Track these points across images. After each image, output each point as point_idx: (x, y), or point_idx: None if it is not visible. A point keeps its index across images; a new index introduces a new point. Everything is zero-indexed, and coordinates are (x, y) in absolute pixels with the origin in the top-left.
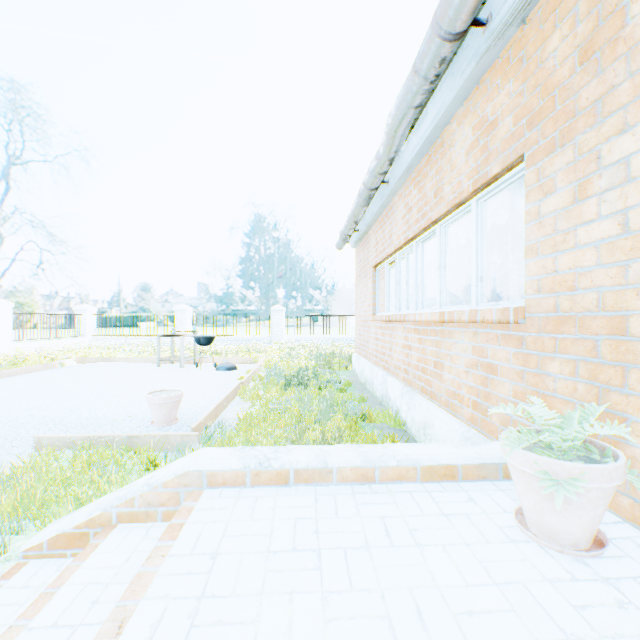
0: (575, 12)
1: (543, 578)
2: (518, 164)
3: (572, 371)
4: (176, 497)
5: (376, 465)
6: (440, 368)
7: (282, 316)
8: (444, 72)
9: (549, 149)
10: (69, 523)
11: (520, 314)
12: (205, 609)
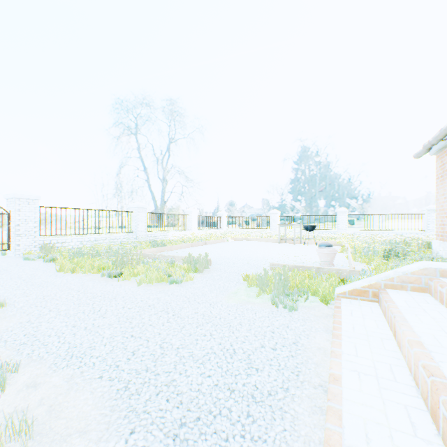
0: None
1: None
2: None
3: None
4: (418, 280)
5: None
6: None
7: (345, 216)
8: None
9: None
10: (357, 285)
11: None
12: None
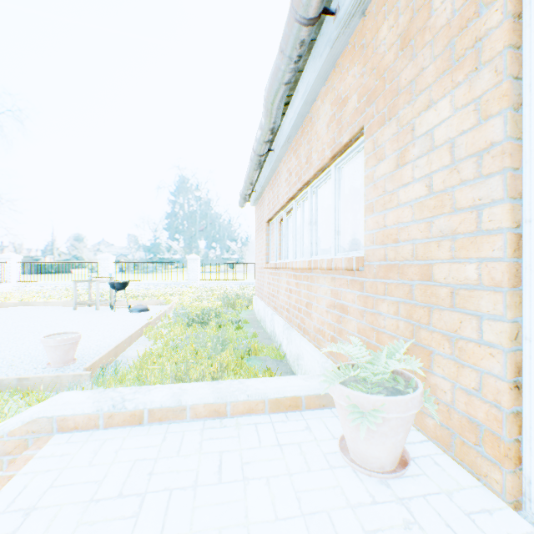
0: (398, 6)
1: (347, 504)
2: (362, 135)
3: (396, 311)
4: (24, 445)
5: (228, 401)
6: (310, 308)
7: (197, 264)
8: (308, 55)
9: (381, 122)
10: None
11: (360, 262)
12: None
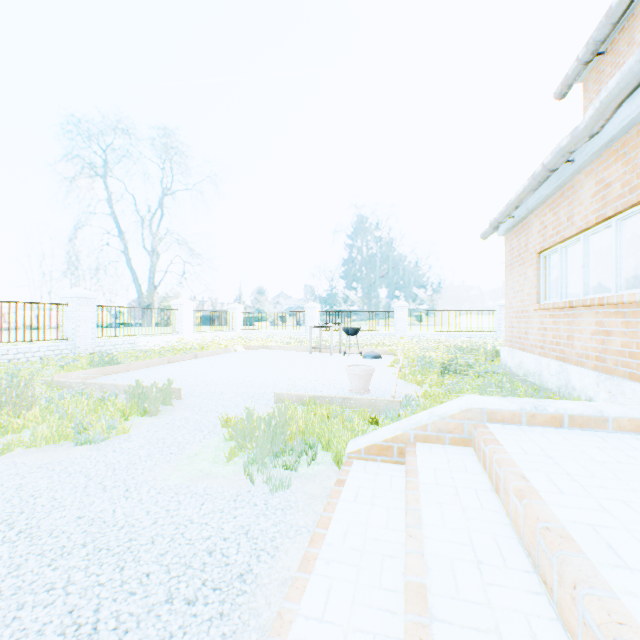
0: None
1: None
2: None
3: None
4: (460, 427)
5: None
6: None
7: (405, 312)
8: None
9: None
10: (378, 437)
11: None
12: (580, 480)
